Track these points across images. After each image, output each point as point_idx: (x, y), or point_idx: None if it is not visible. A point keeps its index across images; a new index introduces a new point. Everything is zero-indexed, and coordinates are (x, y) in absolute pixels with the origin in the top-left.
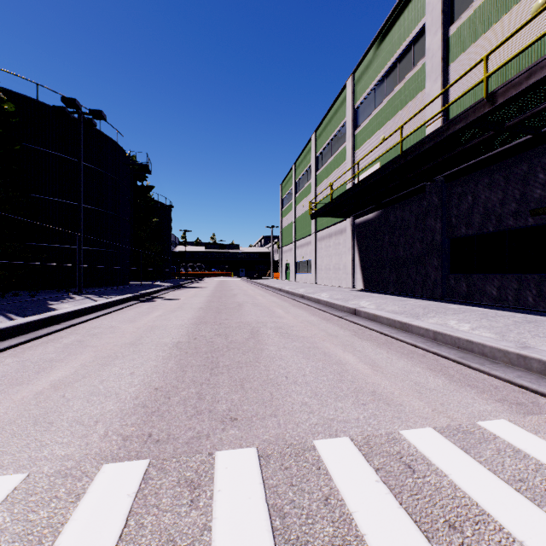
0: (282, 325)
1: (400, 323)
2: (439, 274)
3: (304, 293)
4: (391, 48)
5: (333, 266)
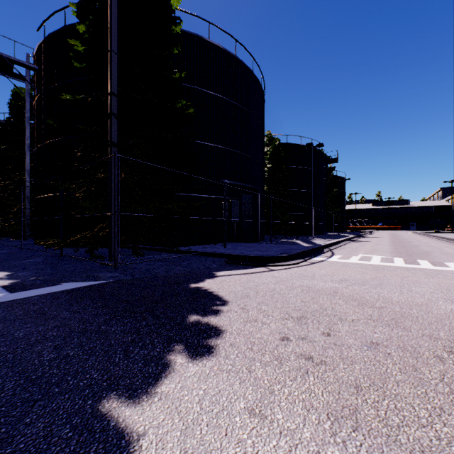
0: (444, 252)
1: None
2: None
3: None
4: None
5: None
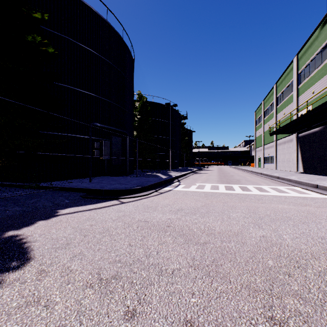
0: (248, 180)
1: (289, 179)
2: None
3: (262, 172)
4: (317, 44)
5: (286, 159)
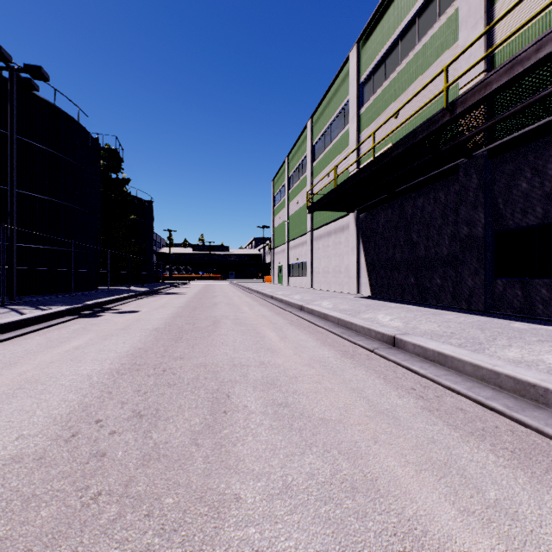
0: (277, 374)
1: (516, 382)
2: (481, 278)
3: (304, 304)
4: (407, 1)
5: (333, 269)
